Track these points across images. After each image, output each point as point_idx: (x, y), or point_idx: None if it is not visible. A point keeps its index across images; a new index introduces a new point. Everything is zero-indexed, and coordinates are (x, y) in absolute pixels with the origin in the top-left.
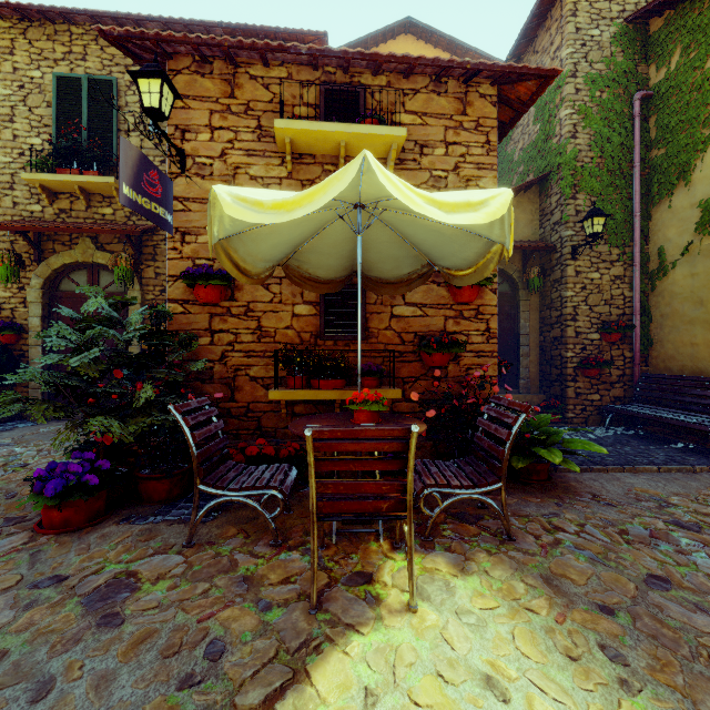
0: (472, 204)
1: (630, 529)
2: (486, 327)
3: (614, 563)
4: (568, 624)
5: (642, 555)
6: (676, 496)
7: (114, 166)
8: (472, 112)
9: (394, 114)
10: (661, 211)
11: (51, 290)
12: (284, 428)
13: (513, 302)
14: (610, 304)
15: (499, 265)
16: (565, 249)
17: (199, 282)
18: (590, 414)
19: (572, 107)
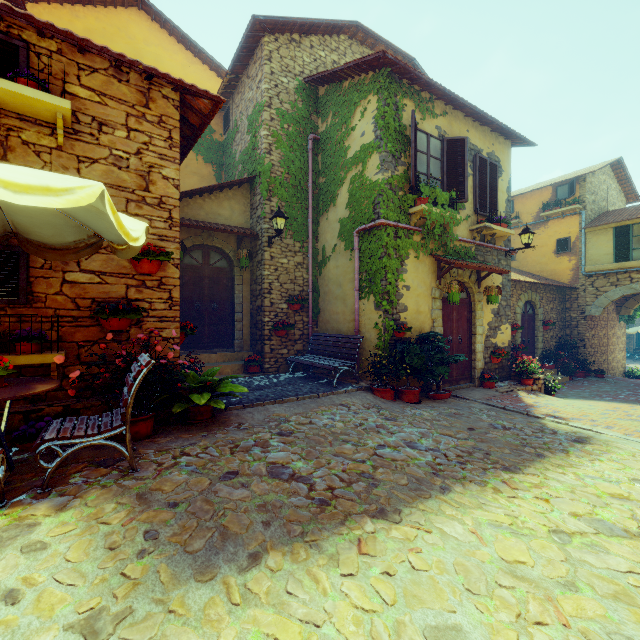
0: (53, 189)
1: (243, 443)
2: (169, 296)
3: (207, 470)
4: (132, 524)
5: (234, 459)
6: (296, 415)
7: None
8: (155, 108)
9: (67, 83)
10: (324, 221)
11: None
12: None
13: (230, 276)
14: (295, 283)
15: (218, 244)
16: (264, 238)
17: None
18: (281, 364)
19: (269, 130)
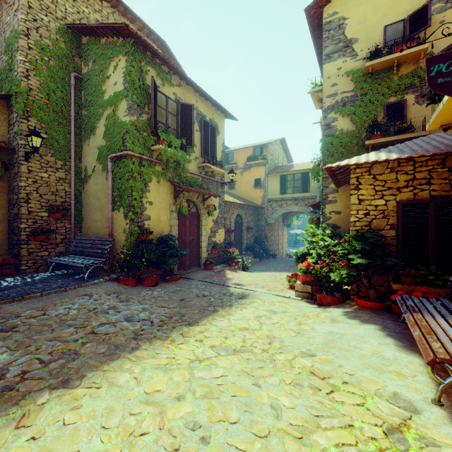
0: None
1: None
2: None
3: None
4: None
5: None
6: (31, 310)
7: None
8: None
9: None
10: (86, 146)
11: None
12: None
13: None
14: (56, 194)
15: None
16: (20, 152)
17: None
18: (41, 265)
19: (26, 57)
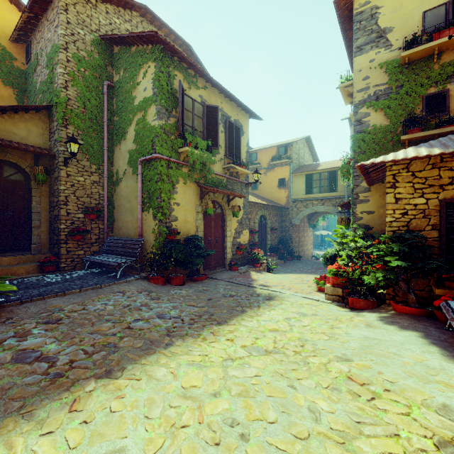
0: None
1: (0, 336)
2: None
3: None
4: None
5: None
6: (72, 304)
7: None
8: None
9: None
10: (118, 150)
11: None
12: None
13: (27, 188)
14: (91, 197)
15: (12, 159)
16: (60, 158)
17: None
18: (78, 263)
19: (65, 69)
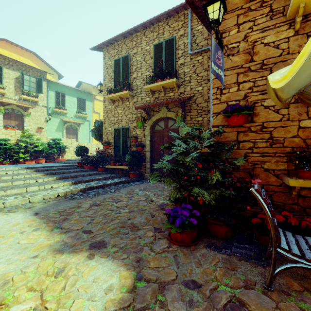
0: None
1: None
2: None
3: None
4: None
5: None
6: None
7: (174, 74)
8: None
9: None
10: None
11: (152, 130)
12: (291, 204)
13: None
14: None
15: None
16: None
17: (234, 113)
18: None
19: None
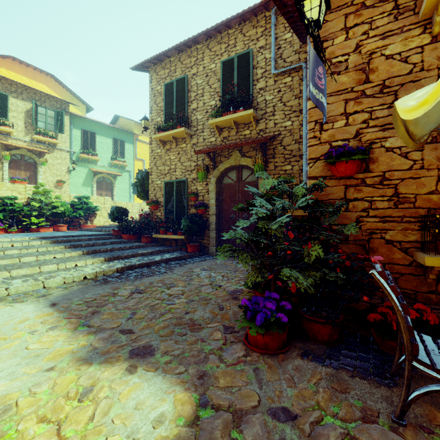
0: None
1: None
2: None
3: None
4: None
5: None
6: None
7: (250, 104)
8: None
9: None
10: None
11: (219, 183)
12: (426, 293)
13: None
14: None
15: None
16: None
17: (341, 158)
18: None
19: None
